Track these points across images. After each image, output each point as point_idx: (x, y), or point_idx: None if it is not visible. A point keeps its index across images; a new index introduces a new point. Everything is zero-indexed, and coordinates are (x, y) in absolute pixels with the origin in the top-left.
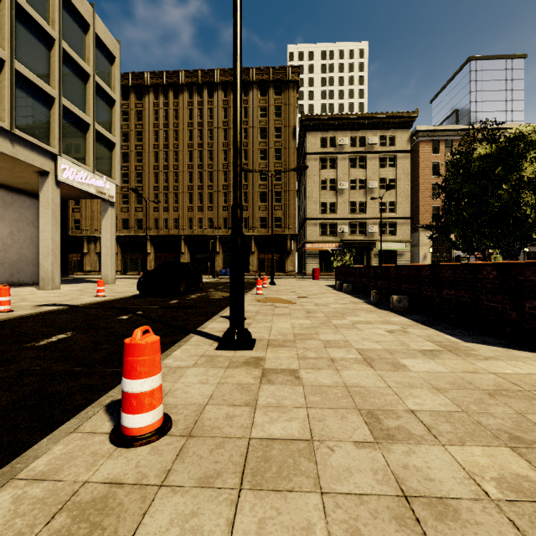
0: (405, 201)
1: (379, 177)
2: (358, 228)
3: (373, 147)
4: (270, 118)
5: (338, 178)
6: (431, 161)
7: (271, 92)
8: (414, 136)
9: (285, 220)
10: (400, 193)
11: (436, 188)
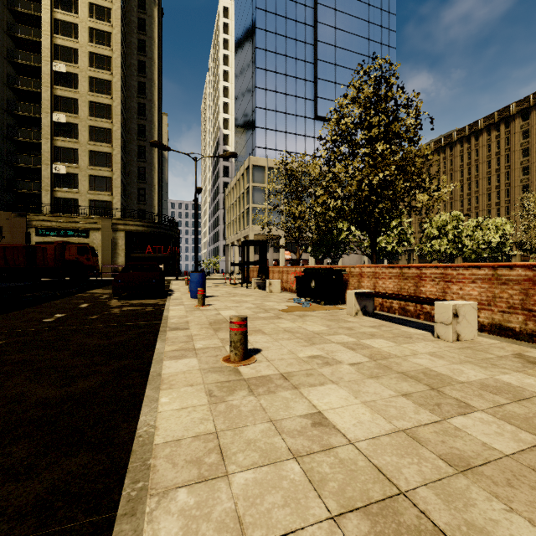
0: None
1: None
2: None
3: None
4: (531, 138)
5: None
6: None
7: (533, 114)
8: None
9: None
10: None
11: None
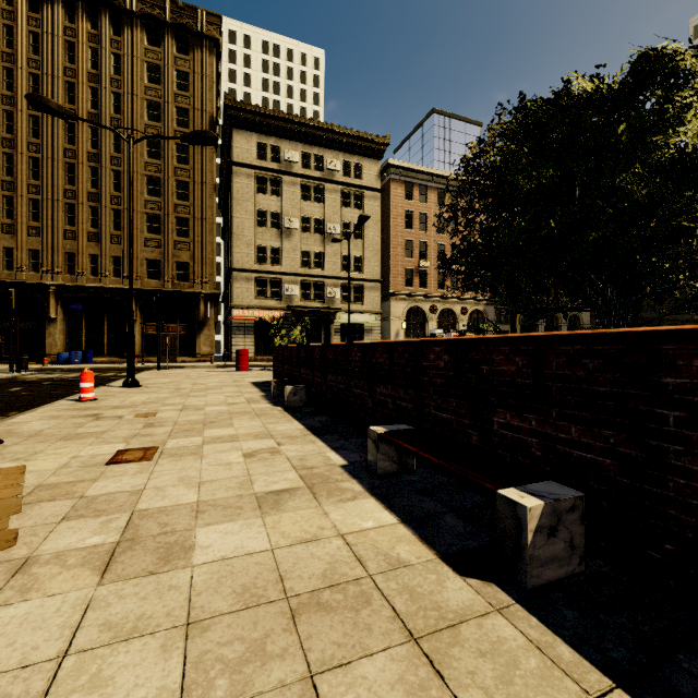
0: (375, 257)
1: (342, 220)
2: (313, 290)
3: (333, 175)
4: (167, 88)
5: (284, 212)
6: (405, 208)
7: (170, 43)
8: (385, 173)
9: (195, 268)
10: (369, 246)
11: (410, 244)
